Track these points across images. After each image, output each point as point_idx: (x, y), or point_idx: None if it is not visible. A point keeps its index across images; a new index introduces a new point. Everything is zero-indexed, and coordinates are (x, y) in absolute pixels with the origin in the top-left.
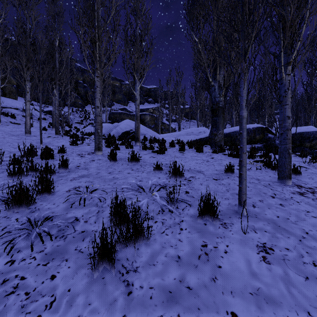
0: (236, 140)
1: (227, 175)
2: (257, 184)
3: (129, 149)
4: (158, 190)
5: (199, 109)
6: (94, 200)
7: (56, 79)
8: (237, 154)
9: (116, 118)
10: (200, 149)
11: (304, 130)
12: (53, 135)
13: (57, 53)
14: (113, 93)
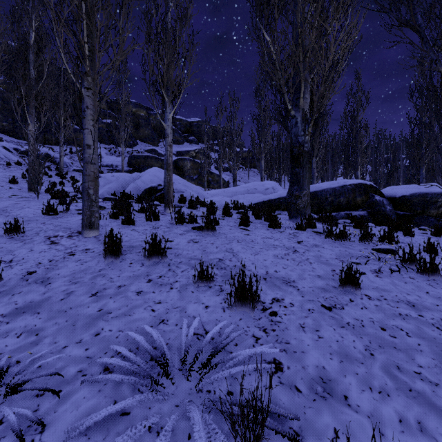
0: (325, 204)
1: (346, 292)
2: (420, 320)
3: (151, 222)
4: (205, 367)
5: (263, 154)
6: (4, 434)
7: (30, 97)
8: (341, 235)
9: (139, 164)
10: (275, 222)
11: (428, 189)
12: (25, 192)
13: (32, 54)
14: (136, 127)
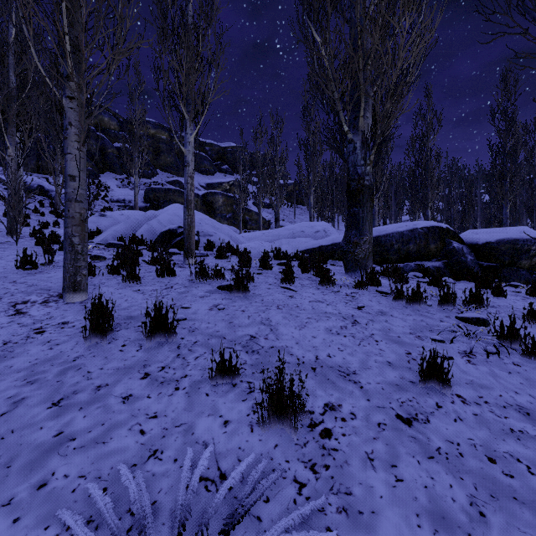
0: (390, 252)
1: (430, 391)
2: None
3: (164, 278)
4: None
5: (313, 188)
6: None
7: (9, 112)
8: (415, 297)
9: (158, 200)
10: (328, 279)
11: (518, 234)
12: (2, 236)
13: (12, 55)
14: (155, 152)
